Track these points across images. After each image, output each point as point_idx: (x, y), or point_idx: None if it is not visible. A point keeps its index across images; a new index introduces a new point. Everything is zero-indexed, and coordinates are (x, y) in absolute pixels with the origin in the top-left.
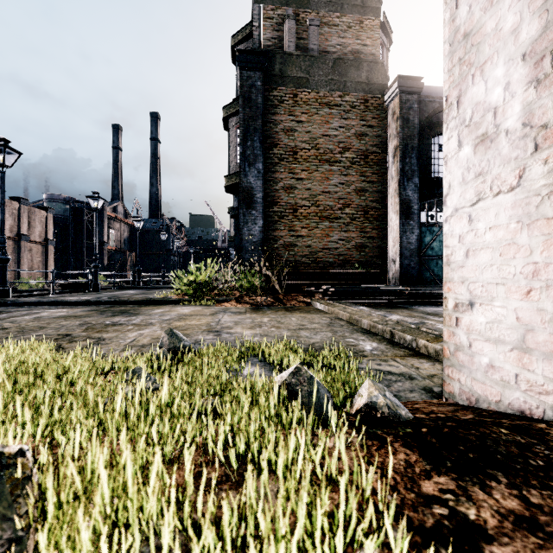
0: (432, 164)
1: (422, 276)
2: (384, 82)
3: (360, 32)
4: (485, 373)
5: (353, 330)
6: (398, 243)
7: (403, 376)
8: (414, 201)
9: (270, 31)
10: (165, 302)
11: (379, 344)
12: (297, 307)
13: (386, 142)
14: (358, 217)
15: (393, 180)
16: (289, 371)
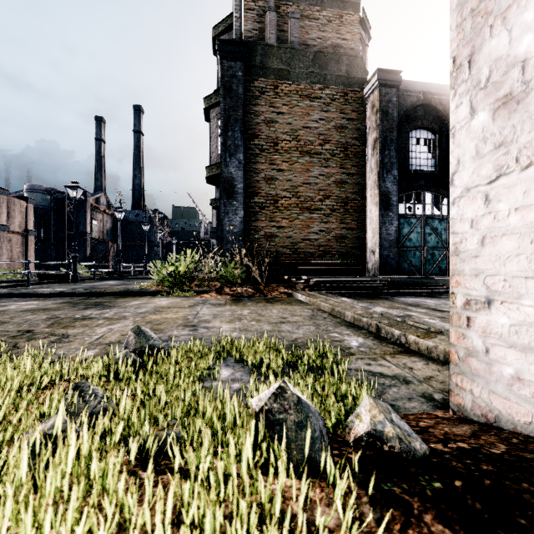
0: (410, 157)
1: (401, 267)
2: (364, 76)
3: (340, 26)
4: (508, 387)
5: (337, 323)
6: (378, 234)
7: (397, 379)
8: (393, 193)
9: (251, 22)
10: (143, 294)
11: (366, 339)
12: (278, 298)
13: (365, 135)
14: (338, 208)
15: (373, 172)
16: (269, 391)
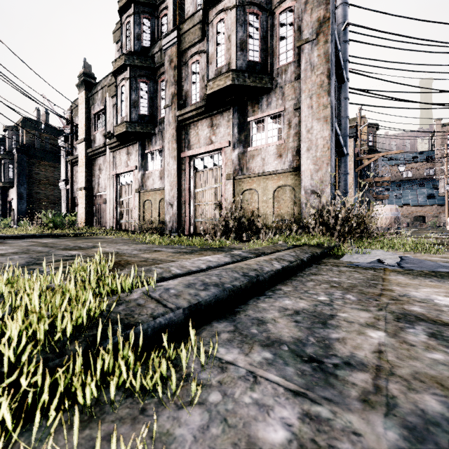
0: None
1: None
2: None
3: None
4: None
5: None
6: None
7: None
8: None
9: (28, 138)
10: None
11: None
12: None
13: None
14: None
15: None
16: None
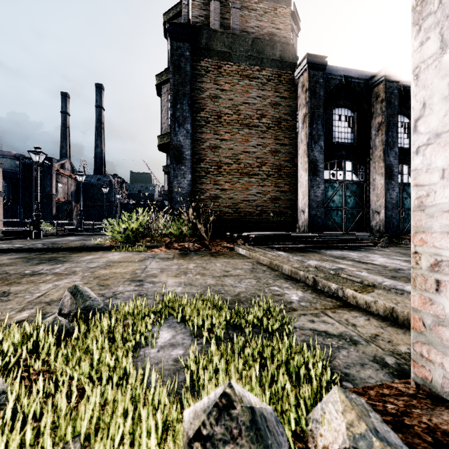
0: (333, 131)
1: (326, 224)
2: (294, 61)
3: (275, 17)
4: None
5: (276, 276)
6: (307, 196)
7: (343, 339)
8: (320, 161)
9: (197, 9)
10: (98, 249)
11: (304, 292)
12: (221, 252)
13: (296, 111)
14: (272, 174)
15: (302, 142)
16: (209, 400)
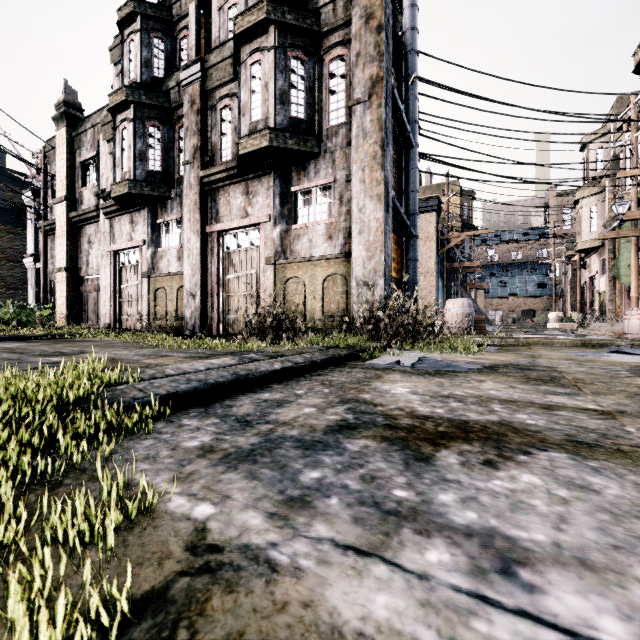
0: None
1: None
2: None
3: None
4: None
5: None
6: None
7: None
8: None
9: None
10: None
11: None
12: None
13: None
14: None
15: None
16: None
